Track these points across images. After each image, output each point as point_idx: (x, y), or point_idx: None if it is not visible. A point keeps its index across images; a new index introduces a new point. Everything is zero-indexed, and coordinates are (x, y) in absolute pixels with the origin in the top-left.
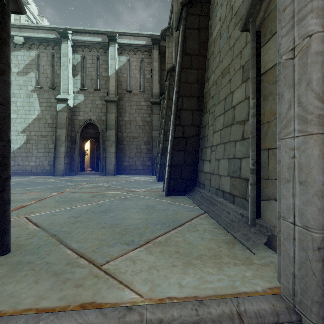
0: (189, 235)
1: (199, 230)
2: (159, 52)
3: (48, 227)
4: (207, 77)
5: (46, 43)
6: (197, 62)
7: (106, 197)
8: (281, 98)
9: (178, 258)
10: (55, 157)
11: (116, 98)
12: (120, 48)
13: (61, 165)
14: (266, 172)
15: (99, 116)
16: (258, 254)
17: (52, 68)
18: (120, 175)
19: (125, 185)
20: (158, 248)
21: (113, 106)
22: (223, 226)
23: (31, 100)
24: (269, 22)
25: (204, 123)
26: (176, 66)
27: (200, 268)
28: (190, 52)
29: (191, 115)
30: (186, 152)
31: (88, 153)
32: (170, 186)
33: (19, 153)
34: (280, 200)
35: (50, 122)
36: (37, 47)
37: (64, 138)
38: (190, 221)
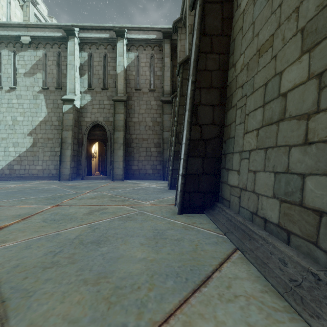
0: (223, 313)
1: (238, 295)
2: (171, 46)
3: (5, 277)
4: (233, 62)
5: (53, 42)
6: (218, 44)
7: (105, 213)
8: None
9: None
10: (61, 161)
11: (124, 98)
12: (128, 44)
13: (66, 169)
14: None
15: (107, 117)
16: None
17: (59, 68)
18: (128, 180)
19: (131, 194)
20: None
21: (121, 106)
22: (278, 290)
23: (37, 102)
24: None
25: (229, 121)
26: (191, 52)
27: None
28: (210, 32)
29: (211, 111)
30: (205, 158)
31: (97, 156)
32: (185, 200)
33: (25, 156)
34: None
35: (56, 124)
36: (44, 46)
37: (70, 141)
38: (218, 271)
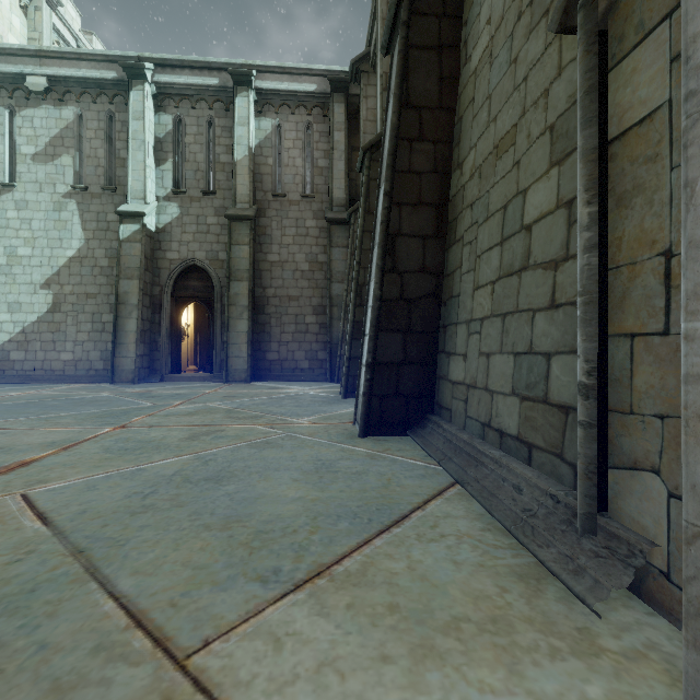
0: (421, 552)
1: (446, 534)
2: (347, 109)
3: (70, 525)
4: (459, 160)
5: (97, 91)
6: (433, 124)
7: (222, 438)
8: (696, 195)
9: (397, 630)
10: (116, 343)
11: (251, 212)
12: (259, 100)
13: (128, 359)
14: (625, 395)
15: (214, 250)
16: (609, 616)
17: (111, 146)
18: (259, 382)
19: (269, 406)
20: (342, 596)
21: (245, 229)
22: (505, 524)
23: (63, 216)
24: (635, 1)
25: (452, 266)
26: (385, 135)
27: (457, 666)
28: (418, 102)
29: (421, 247)
30: (409, 333)
31: (191, 332)
32: (372, 412)
33: (37, 332)
34: (693, 490)
35: (105, 265)
36: (77, 99)
37: (136, 300)
38: (421, 509)
